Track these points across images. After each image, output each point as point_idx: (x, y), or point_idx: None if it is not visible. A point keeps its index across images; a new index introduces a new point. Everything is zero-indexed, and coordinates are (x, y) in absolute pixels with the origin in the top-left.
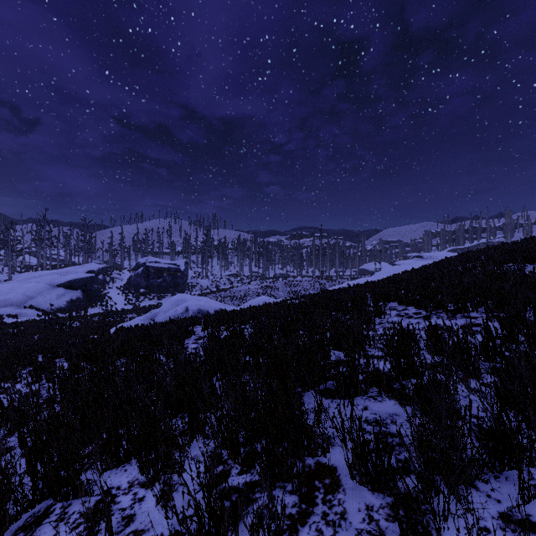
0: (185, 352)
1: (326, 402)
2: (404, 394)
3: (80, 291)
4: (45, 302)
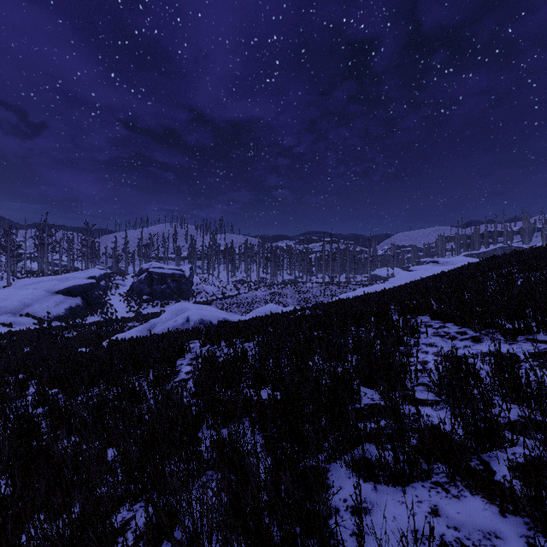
0: (168, 386)
1: (365, 489)
2: (494, 485)
3: (80, 298)
4: (42, 310)
